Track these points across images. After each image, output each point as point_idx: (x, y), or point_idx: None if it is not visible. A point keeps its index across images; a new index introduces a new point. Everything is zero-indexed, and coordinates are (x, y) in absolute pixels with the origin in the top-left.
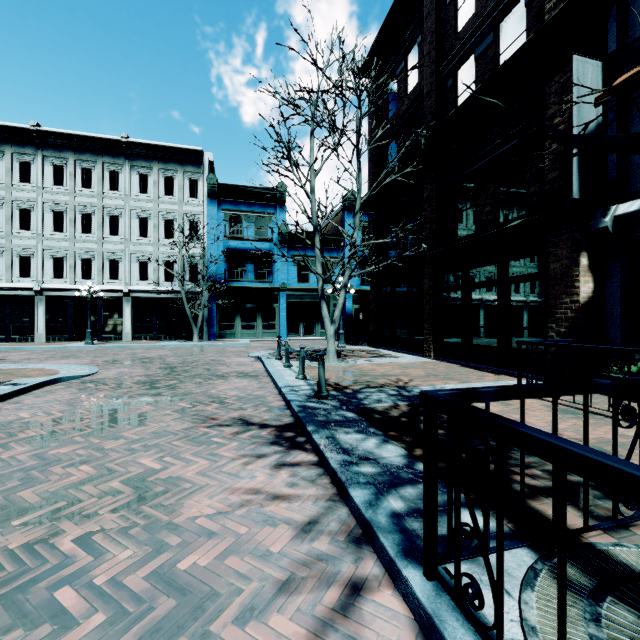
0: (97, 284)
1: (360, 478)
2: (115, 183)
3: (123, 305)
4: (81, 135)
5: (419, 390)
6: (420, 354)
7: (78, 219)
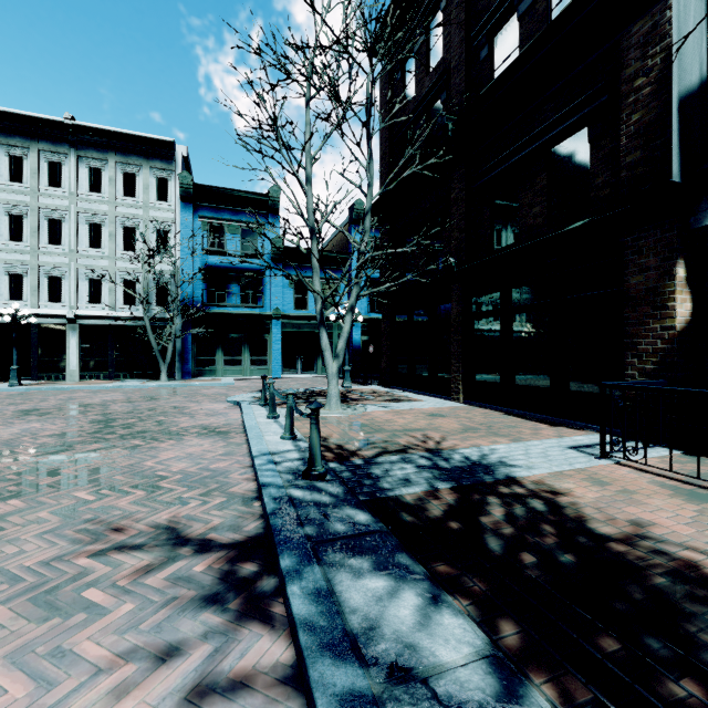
0: (31, 307)
1: None
2: (56, 177)
3: (67, 335)
4: (7, 112)
5: (461, 457)
6: (445, 396)
7: (4, 222)
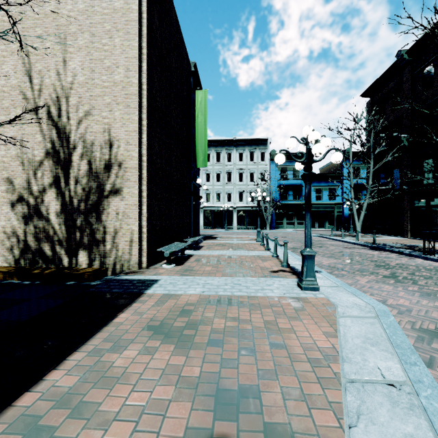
0: (222, 204)
1: (404, 251)
2: (229, 158)
3: (233, 213)
4: (218, 139)
5: (409, 244)
6: (401, 236)
7: (215, 176)
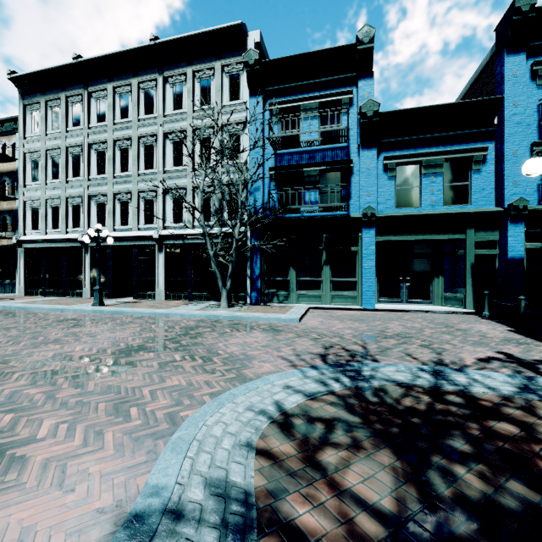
0: (132, 230)
1: None
2: (150, 105)
3: (156, 255)
4: (113, 54)
5: None
6: None
7: (117, 156)
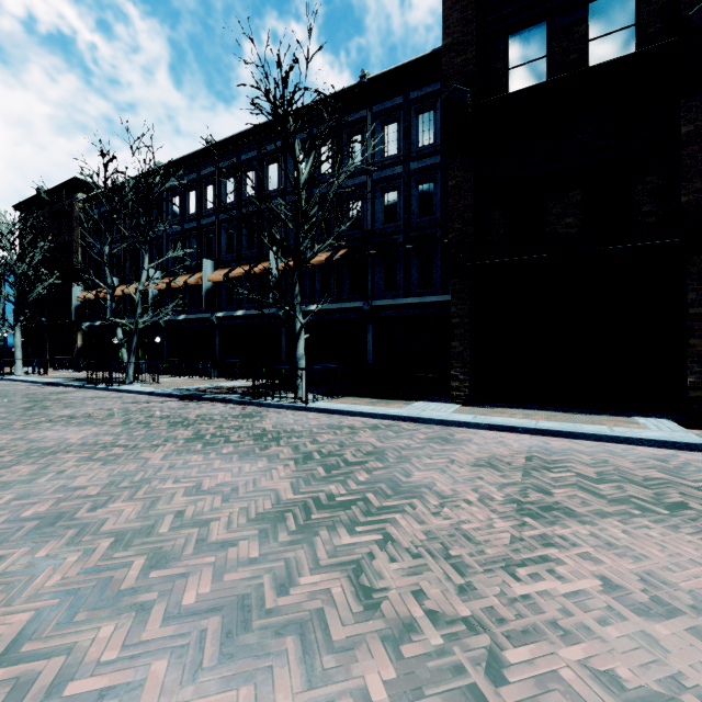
0: None
1: None
2: None
3: None
4: None
5: None
6: None
7: None
